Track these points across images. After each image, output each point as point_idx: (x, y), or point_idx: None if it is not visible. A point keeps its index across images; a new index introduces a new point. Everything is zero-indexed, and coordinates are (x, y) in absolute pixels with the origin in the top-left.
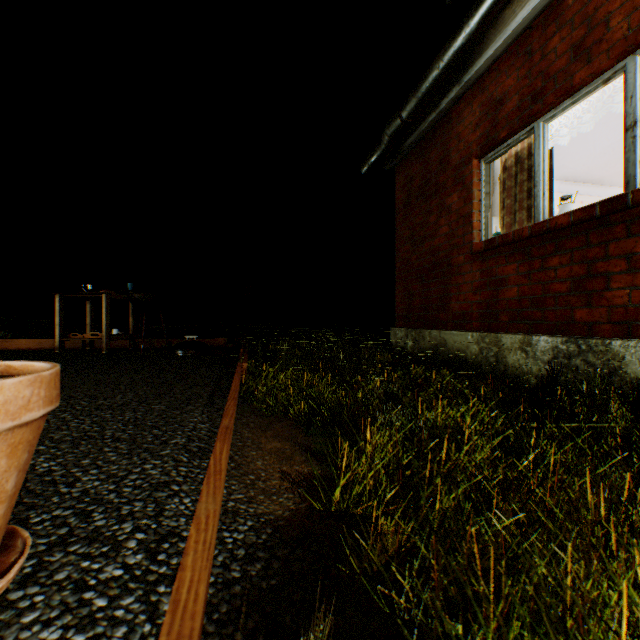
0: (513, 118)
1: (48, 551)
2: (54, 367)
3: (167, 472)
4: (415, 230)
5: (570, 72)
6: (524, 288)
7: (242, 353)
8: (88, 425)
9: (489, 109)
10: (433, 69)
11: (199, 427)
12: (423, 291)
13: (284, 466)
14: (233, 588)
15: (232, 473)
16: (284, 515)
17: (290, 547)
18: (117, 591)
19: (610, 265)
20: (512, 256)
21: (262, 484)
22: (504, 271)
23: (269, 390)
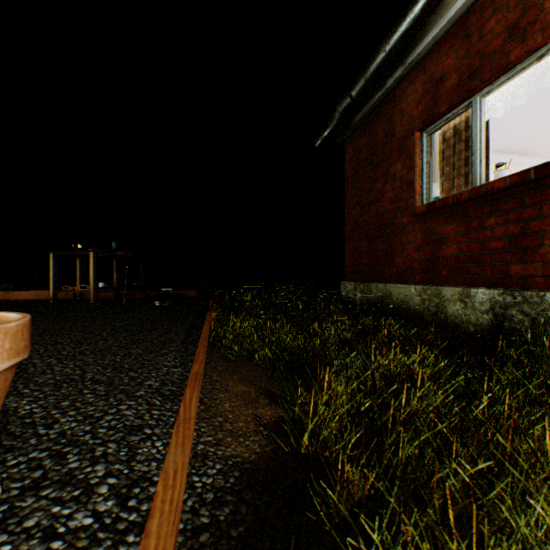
0: (452, 94)
1: (20, 499)
2: (23, 318)
3: (141, 416)
4: (363, 195)
5: (506, 51)
6: (463, 246)
7: (211, 303)
8: (71, 369)
9: (430, 87)
10: (380, 52)
11: (172, 371)
12: (370, 249)
13: (250, 408)
14: (202, 536)
15: (202, 415)
16: (250, 457)
17: (257, 491)
18: (85, 543)
19: (544, 224)
20: (451, 217)
21: (229, 426)
22: (444, 231)
23: (235, 336)
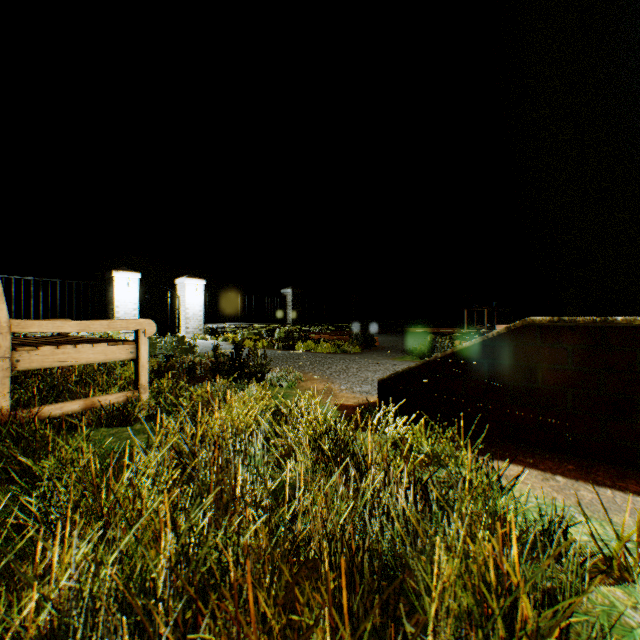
0: None
1: None
2: None
3: None
4: None
5: None
6: None
7: None
8: None
9: None
10: None
11: None
12: None
13: None
14: None
15: None
16: None
17: None
18: None
19: None
20: None
21: None
22: None
23: None
